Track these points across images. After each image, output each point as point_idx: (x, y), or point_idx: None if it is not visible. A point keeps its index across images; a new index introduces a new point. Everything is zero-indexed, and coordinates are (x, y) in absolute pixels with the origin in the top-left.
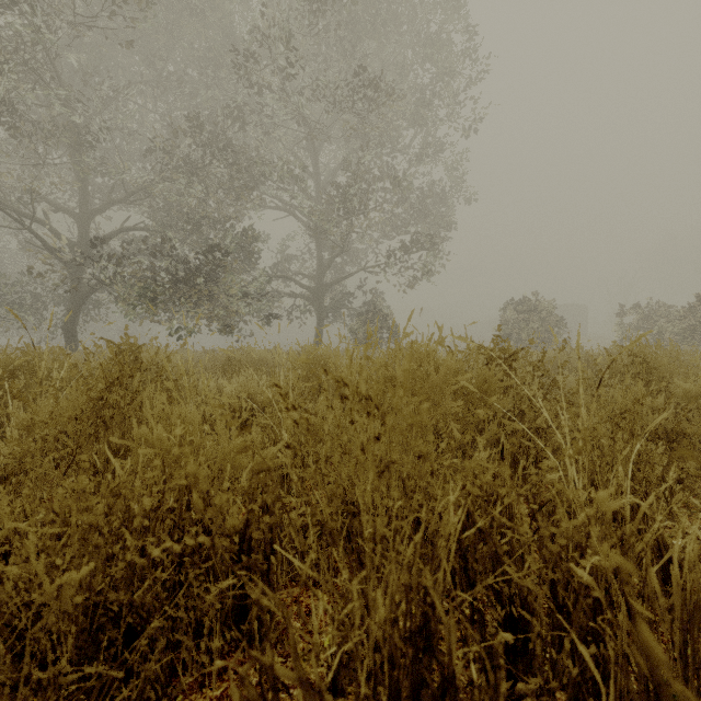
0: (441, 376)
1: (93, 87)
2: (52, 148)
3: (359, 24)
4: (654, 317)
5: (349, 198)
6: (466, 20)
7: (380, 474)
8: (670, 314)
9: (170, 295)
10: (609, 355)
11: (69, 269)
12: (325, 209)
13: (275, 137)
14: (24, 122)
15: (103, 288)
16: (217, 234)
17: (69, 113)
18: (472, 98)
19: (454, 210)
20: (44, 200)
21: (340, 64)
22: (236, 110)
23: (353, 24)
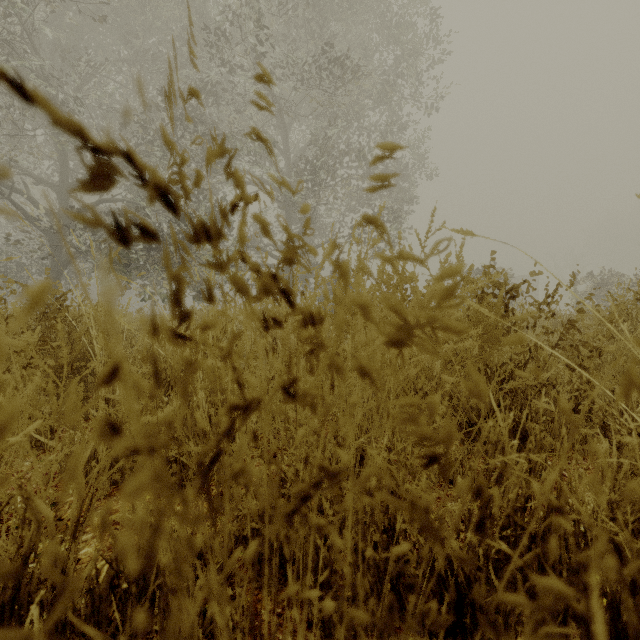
0: (433, 292)
1: (71, 62)
2: (35, 125)
3: (326, 4)
4: (606, 285)
5: (317, 171)
6: (428, 2)
7: (297, 505)
8: (622, 282)
9: (144, 262)
10: (614, 300)
11: (47, 237)
12: (294, 182)
13: (247, 115)
14: (1, 93)
15: (83, 257)
16: (190, 205)
17: (45, 85)
18: (434, 76)
19: (416, 186)
20: (25, 173)
21: (308, 45)
22: (208, 85)
23: (320, 5)
